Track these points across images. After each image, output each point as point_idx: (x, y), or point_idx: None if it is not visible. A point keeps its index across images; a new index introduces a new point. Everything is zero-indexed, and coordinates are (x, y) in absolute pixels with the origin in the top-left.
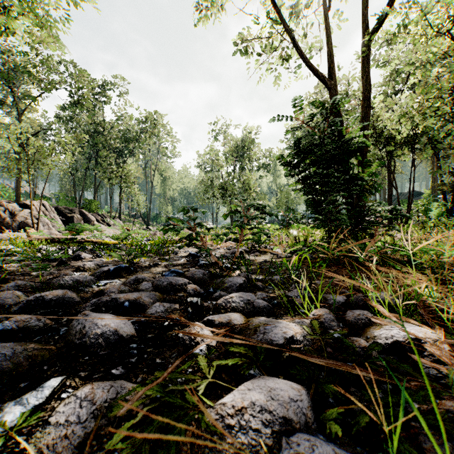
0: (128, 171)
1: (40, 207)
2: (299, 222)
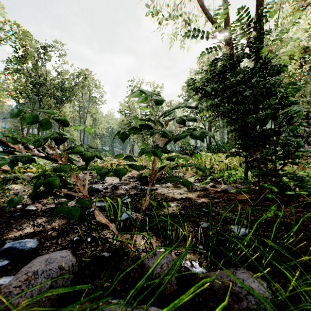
0: (64, 112)
1: None
2: (193, 152)
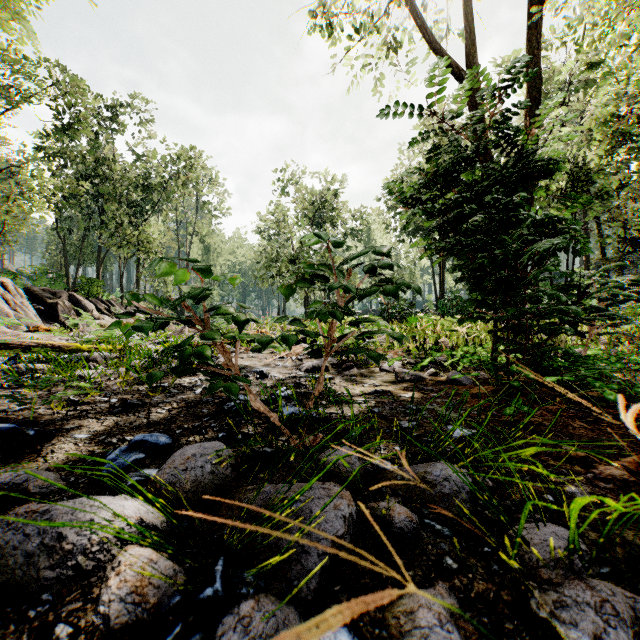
0: (148, 235)
1: None
2: (407, 312)
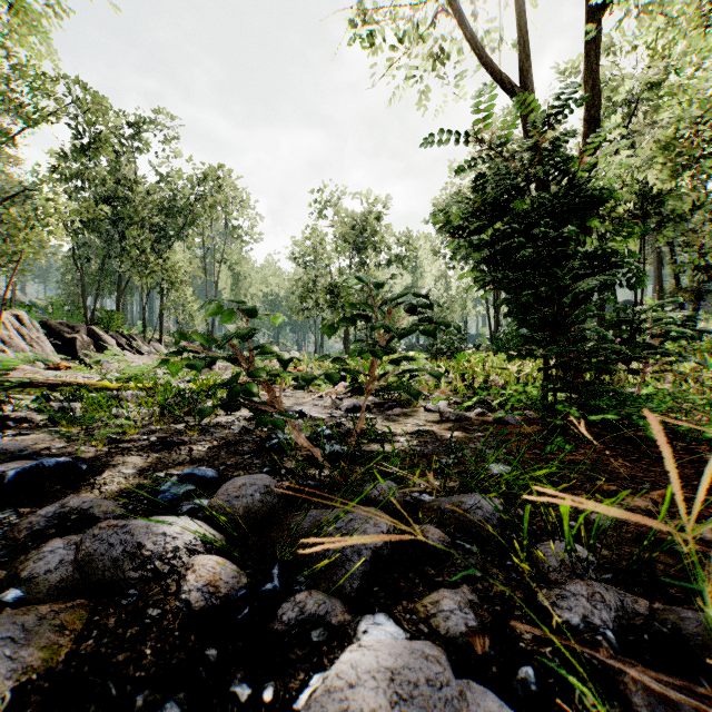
0: (173, 263)
1: (1, 320)
2: (457, 348)
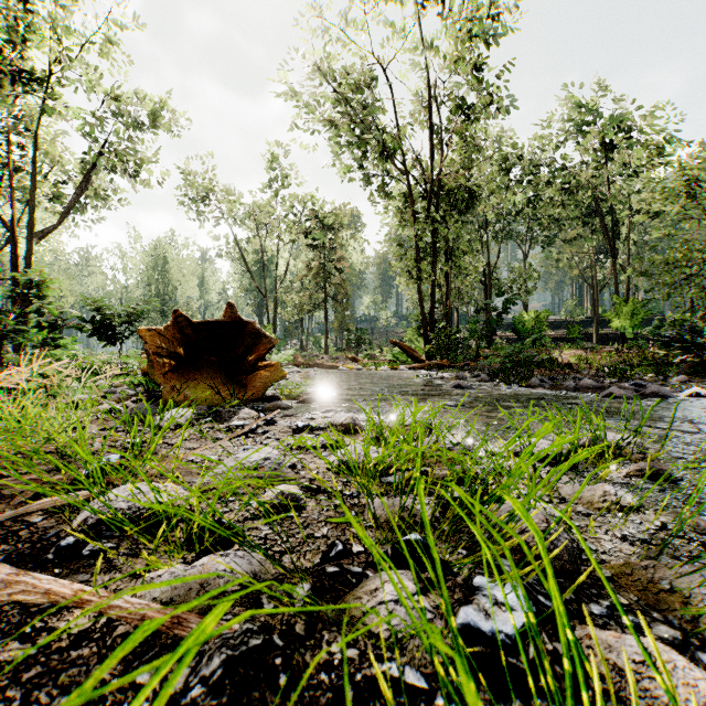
0: None
1: None
2: None
